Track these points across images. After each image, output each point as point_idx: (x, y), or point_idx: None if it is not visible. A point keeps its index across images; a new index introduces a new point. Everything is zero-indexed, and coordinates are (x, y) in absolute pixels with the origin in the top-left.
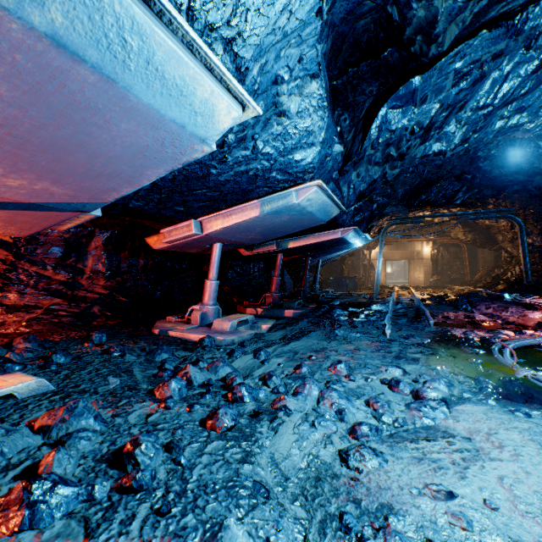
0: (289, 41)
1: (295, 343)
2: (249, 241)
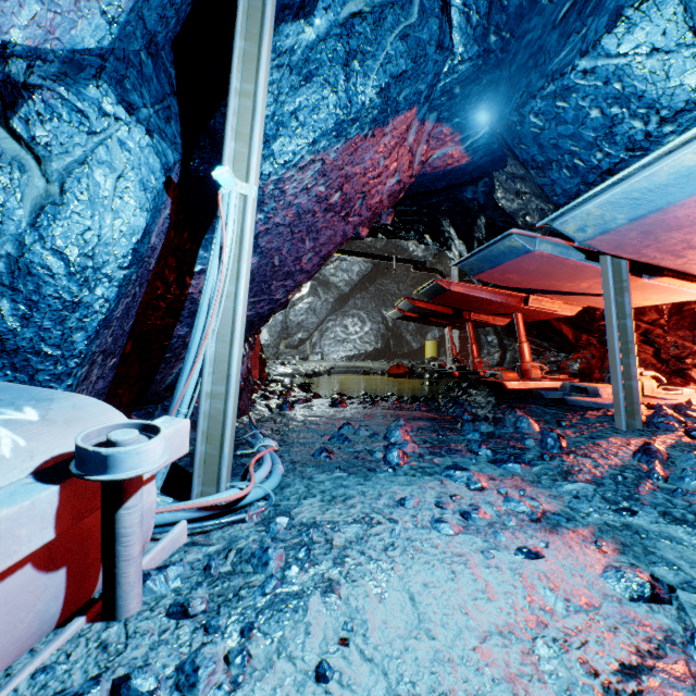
0: None
1: None
2: None
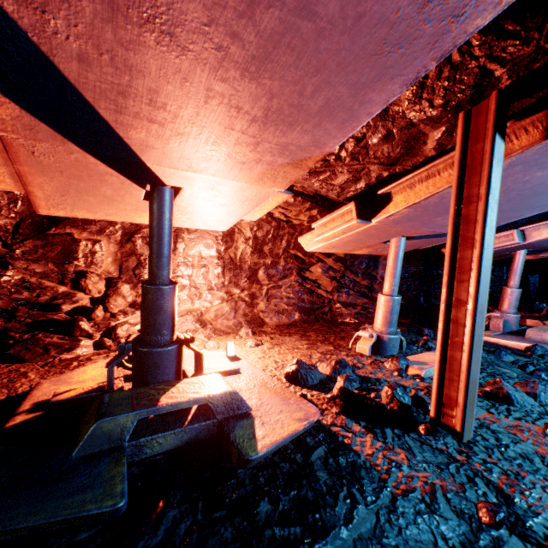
0: None
1: None
2: None
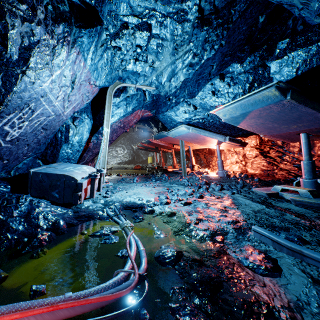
0: (177, 112)
1: (247, 200)
2: (316, 126)
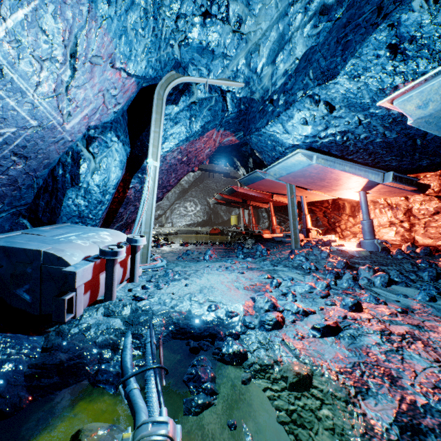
0: (289, 124)
1: None
2: None
